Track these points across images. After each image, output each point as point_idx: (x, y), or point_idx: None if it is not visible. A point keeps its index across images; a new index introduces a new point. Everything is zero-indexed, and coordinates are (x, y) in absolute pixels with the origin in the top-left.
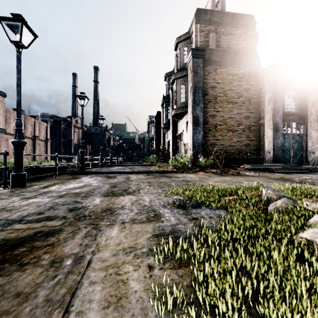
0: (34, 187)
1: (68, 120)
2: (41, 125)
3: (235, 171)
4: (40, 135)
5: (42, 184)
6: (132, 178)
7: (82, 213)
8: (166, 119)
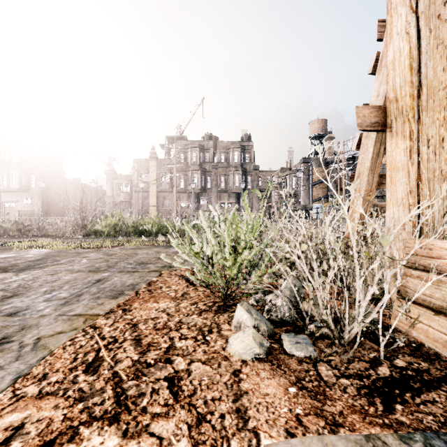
0: None
1: None
2: None
3: None
4: None
5: None
6: None
7: None
8: None
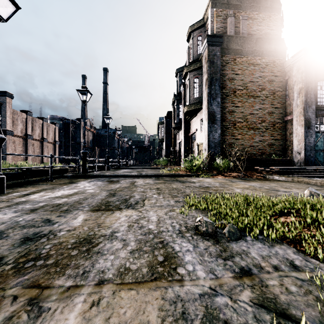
0: (12, 195)
1: (77, 122)
2: (49, 127)
3: (260, 174)
4: (49, 138)
5: (27, 190)
6: (138, 183)
7: (38, 250)
8: (177, 118)
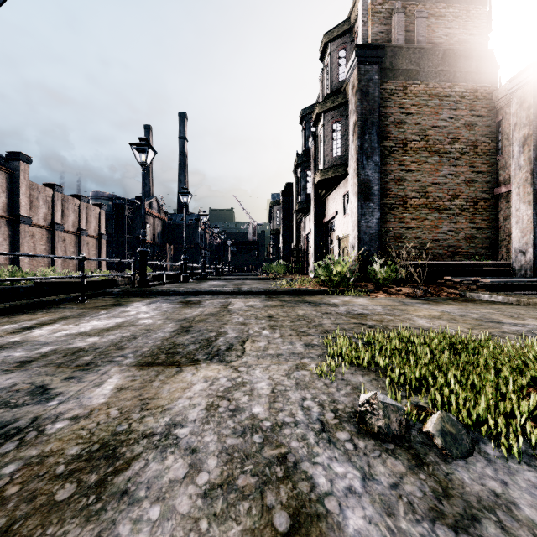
0: (2, 328)
1: (136, 203)
2: (91, 211)
3: (454, 291)
4: (90, 229)
5: (34, 318)
6: (235, 306)
7: None
8: (303, 194)
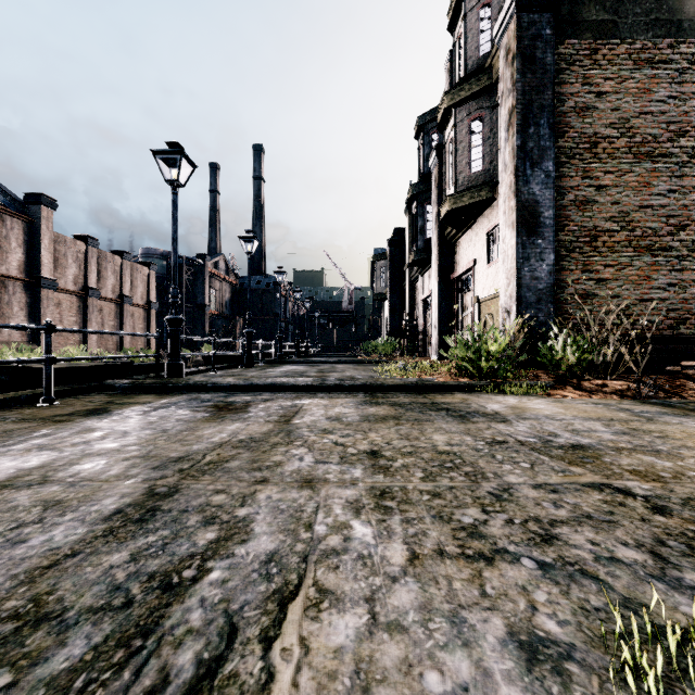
0: None
1: (197, 262)
2: (136, 272)
3: None
4: (135, 295)
5: None
6: (306, 419)
7: None
8: (421, 239)
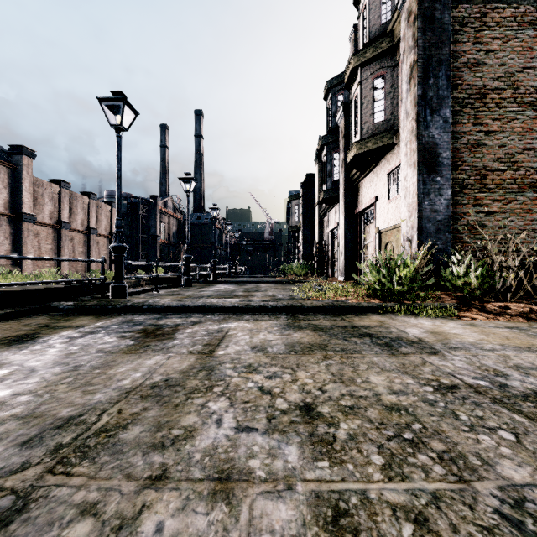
0: None
1: (150, 202)
2: (101, 209)
3: None
4: (100, 227)
5: None
6: (230, 349)
7: None
8: (329, 181)
